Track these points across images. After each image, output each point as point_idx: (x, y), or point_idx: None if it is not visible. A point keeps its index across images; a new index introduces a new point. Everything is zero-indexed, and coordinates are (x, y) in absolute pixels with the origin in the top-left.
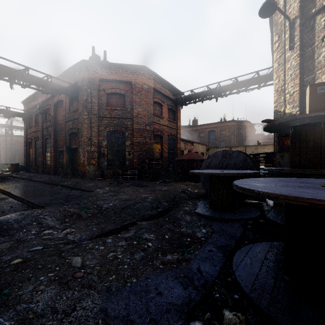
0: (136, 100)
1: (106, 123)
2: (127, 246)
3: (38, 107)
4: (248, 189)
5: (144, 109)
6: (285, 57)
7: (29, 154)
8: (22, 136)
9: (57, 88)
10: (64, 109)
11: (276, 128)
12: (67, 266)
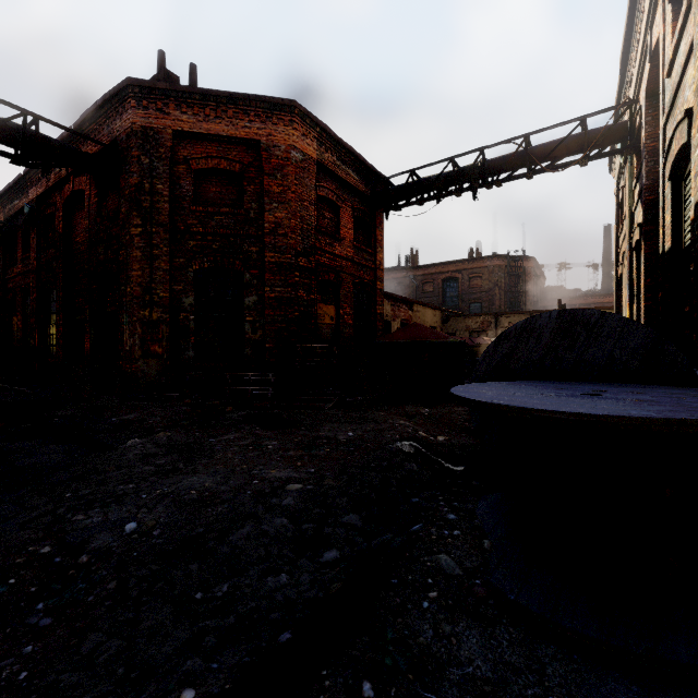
0: (271, 190)
1: (192, 247)
2: None
3: (28, 211)
4: None
5: (294, 213)
6: None
7: (10, 330)
8: None
9: (57, 152)
10: (87, 213)
11: None
12: None
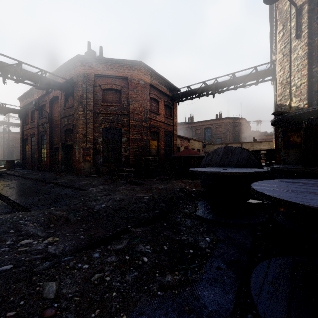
0: (132, 96)
1: (102, 119)
2: (118, 263)
3: (34, 103)
4: (283, 200)
5: (141, 105)
6: (290, 47)
7: (25, 151)
8: (19, 133)
9: (52, 84)
10: (60, 105)
11: (286, 122)
12: (36, 298)
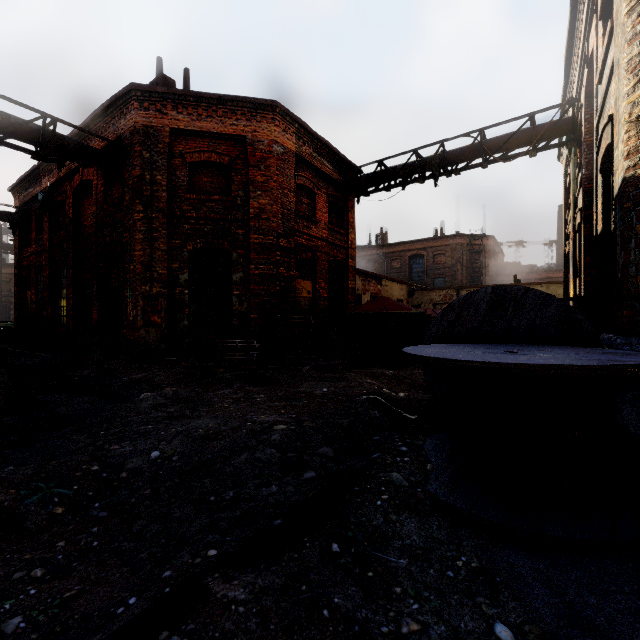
0: (256, 180)
1: (187, 230)
2: None
3: (42, 198)
4: None
5: (276, 200)
6: None
7: (25, 303)
8: None
9: (71, 148)
10: (94, 200)
11: None
12: None
